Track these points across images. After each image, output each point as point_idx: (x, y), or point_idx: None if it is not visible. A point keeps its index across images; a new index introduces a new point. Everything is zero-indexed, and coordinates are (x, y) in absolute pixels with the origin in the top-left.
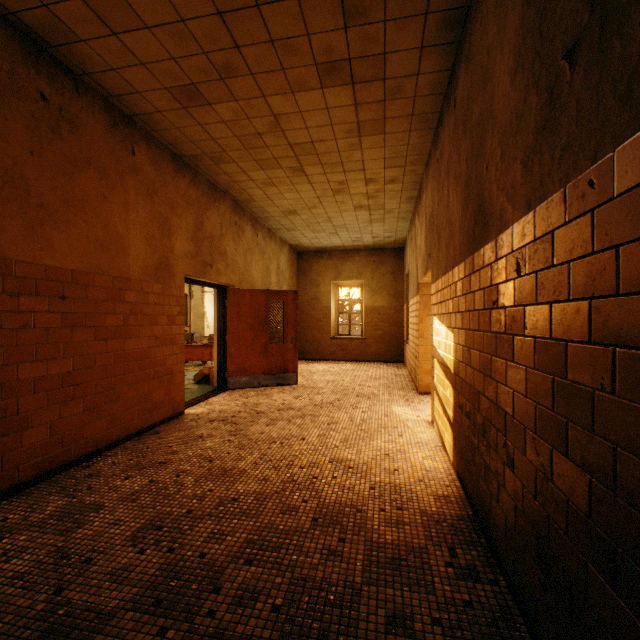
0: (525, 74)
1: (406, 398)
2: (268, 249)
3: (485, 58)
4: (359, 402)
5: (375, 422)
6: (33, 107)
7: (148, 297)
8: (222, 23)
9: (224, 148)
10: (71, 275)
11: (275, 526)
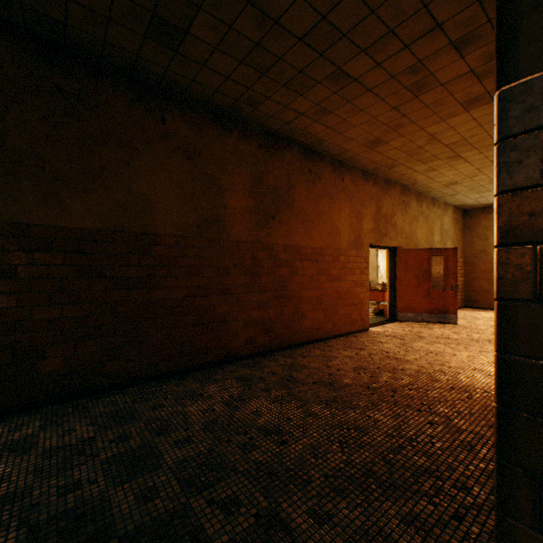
0: None
1: None
2: (431, 214)
3: None
4: None
5: None
6: (306, 177)
7: (349, 258)
8: (395, 111)
9: (395, 160)
10: (318, 250)
11: (425, 383)
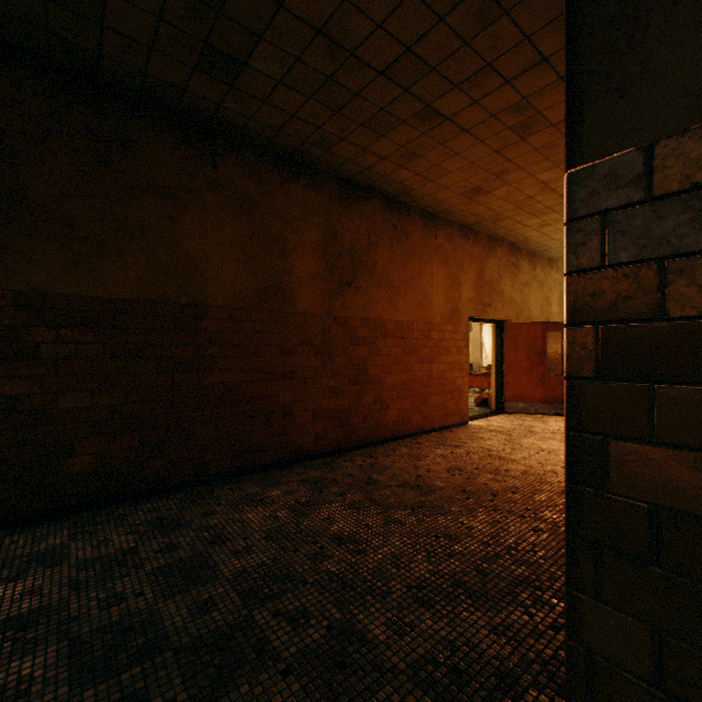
0: None
1: None
2: (547, 279)
3: None
4: None
5: None
6: (390, 234)
7: (444, 335)
8: (497, 155)
9: (500, 212)
10: (405, 324)
11: (533, 486)
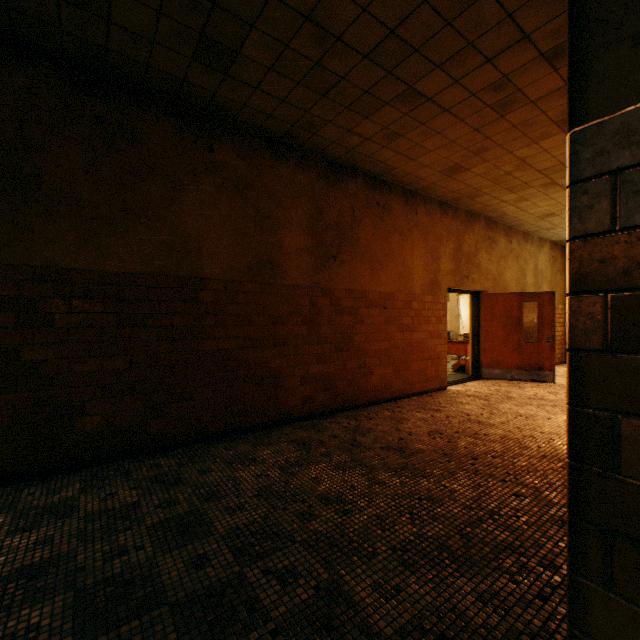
0: None
1: None
2: (522, 252)
3: None
4: None
5: None
6: (373, 211)
7: (424, 305)
8: (476, 133)
9: (478, 189)
10: (387, 295)
11: (512, 450)
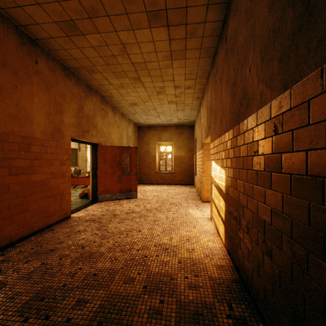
0: (282, 0)
1: (196, 205)
2: (121, 124)
3: (248, 4)
4: (171, 207)
5: (180, 219)
6: None
7: (47, 149)
8: None
9: (94, 64)
10: None
11: (119, 293)
